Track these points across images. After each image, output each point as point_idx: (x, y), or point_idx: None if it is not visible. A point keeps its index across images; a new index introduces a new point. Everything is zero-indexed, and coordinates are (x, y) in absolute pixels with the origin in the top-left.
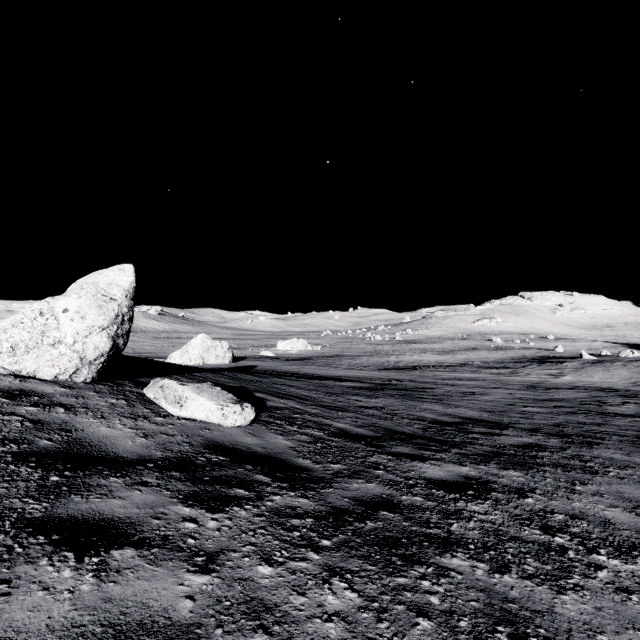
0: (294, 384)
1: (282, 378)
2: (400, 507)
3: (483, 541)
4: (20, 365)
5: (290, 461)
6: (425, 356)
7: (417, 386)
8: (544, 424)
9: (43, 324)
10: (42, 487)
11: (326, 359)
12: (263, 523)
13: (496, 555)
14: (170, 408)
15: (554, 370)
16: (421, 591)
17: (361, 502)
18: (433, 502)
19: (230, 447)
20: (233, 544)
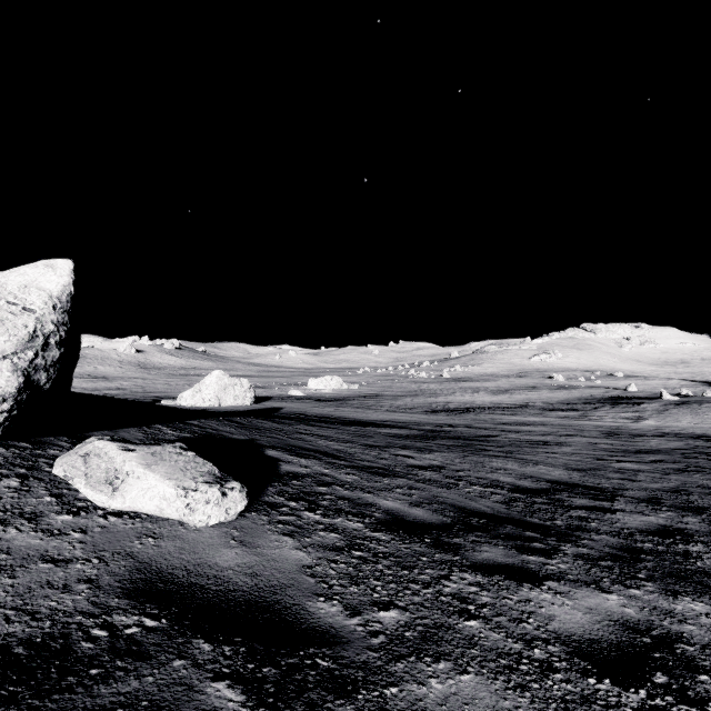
0: (324, 433)
1: (310, 424)
2: None
3: None
4: None
5: (299, 612)
6: (478, 396)
7: (476, 433)
8: (659, 490)
9: None
10: None
11: (364, 399)
12: None
13: None
14: (92, 495)
15: (632, 413)
16: None
17: None
18: None
19: (182, 583)
20: None
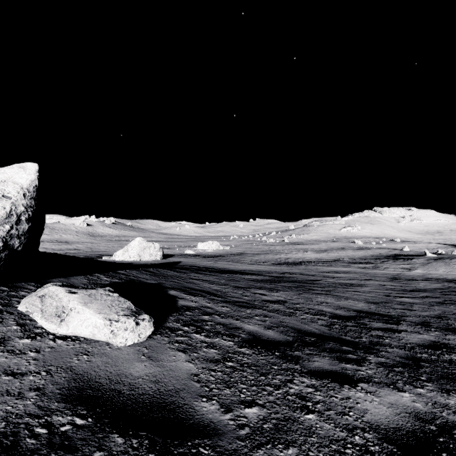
0: (207, 278)
1: (198, 273)
2: None
3: None
4: None
5: (188, 410)
6: (307, 254)
7: (306, 278)
8: (428, 316)
9: None
10: None
11: (233, 256)
12: None
13: None
14: (45, 324)
15: (406, 265)
16: None
17: None
18: None
19: (105, 389)
20: None
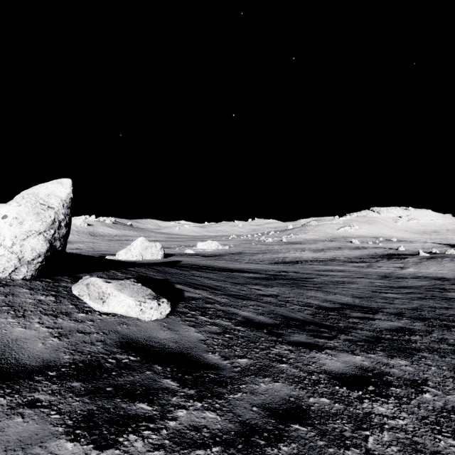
0: (208, 276)
1: (199, 271)
2: (310, 415)
3: None
4: None
5: (200, 357)
6: (304, 253)
7: (301, 276)
8: (405, 308)
9: None
10: None
11: (232, 255)
12: None
13: None
14: (93, 304)
15: (400, 264)
16: None
17: (270, 411)
18: (340, 404)
19: (143, 344)
20: None
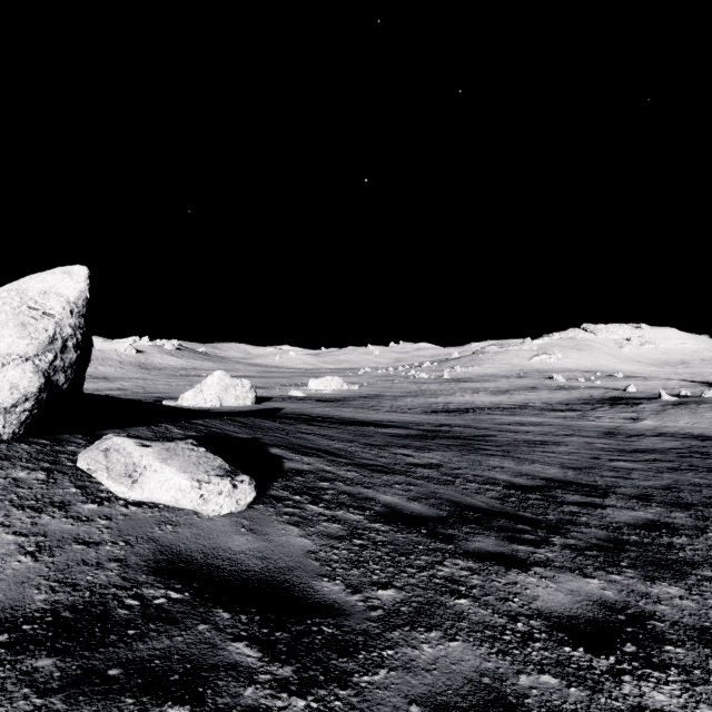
0: (325, 432)
1: (311, 424)
2: None
3: None
4: None
5: (306, 589)
6: (478, 396)
7: (474, 433)
8: (651, 487)
9: None
10: None
11: (364, 400)
12: None
13: None
14: (113, 486)
15: (630, 413)
16: None
17: None
18: (579, 688)
19: (200, 563)
20: None
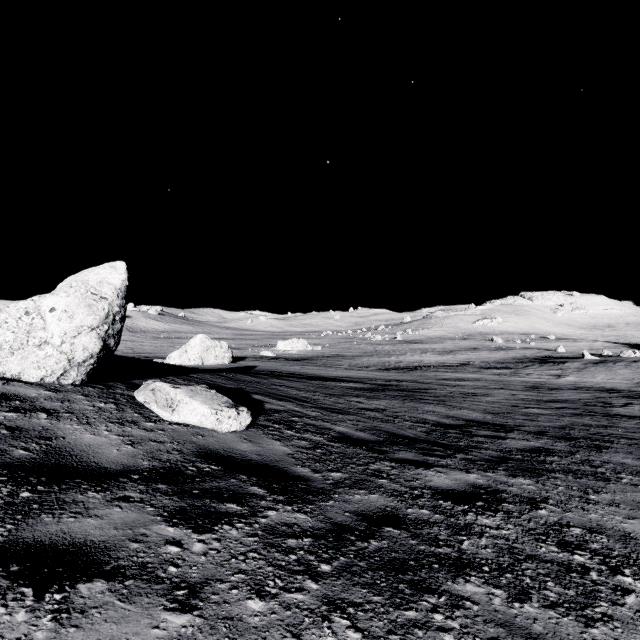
0: (294, 385)
1: (281, 379)
2: (406, 522)
3: (498, 561)
4: (4, 367)
5: (287, 470)
6: (426, 356)
7: (418, 387)
8: (550, 426)
9: (28, 324)
10: (9, 505)
11: (326, 359)
12: (256, 545)
13: (513, 579)
14: (161, 412)
15: (556, 370)
16: (434, 628)
17: (364, 517)
18: (441, 515)
19: (224, 455)
20: (220, 572)
